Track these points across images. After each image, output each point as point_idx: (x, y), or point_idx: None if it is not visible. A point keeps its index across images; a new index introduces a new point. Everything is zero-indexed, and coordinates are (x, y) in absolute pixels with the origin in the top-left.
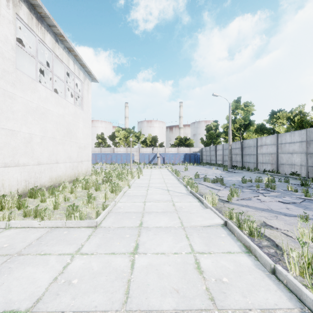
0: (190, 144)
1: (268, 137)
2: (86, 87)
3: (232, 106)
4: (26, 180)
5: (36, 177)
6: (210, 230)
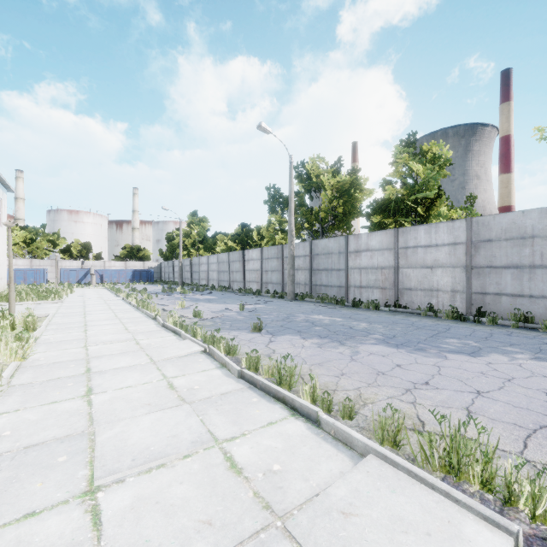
0: (145, 257)
1: (205, 257)
2: (4, 202)
3: (189, 219)
4: None
5: None
6: (115, 300)
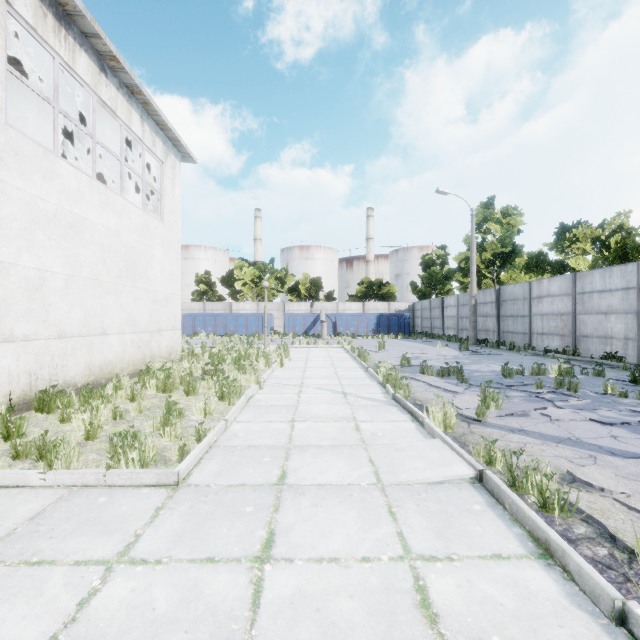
0: (388, 295)
1: (555, 280)
2: (169, 172)
3: (476, 215)
4: (31, 372)
5: (54, 365)
6: (444, 494)
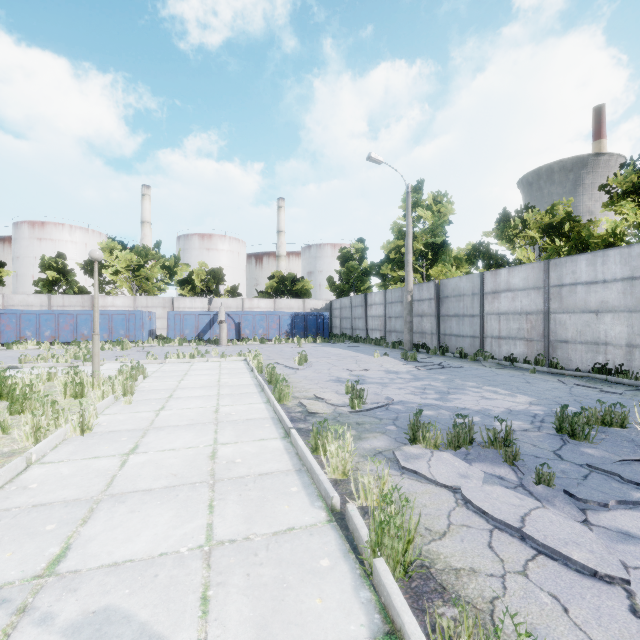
0: (303, 291)
1: (518, 270)
2: None
3: (404, 200)
4: None
5: None
6: None
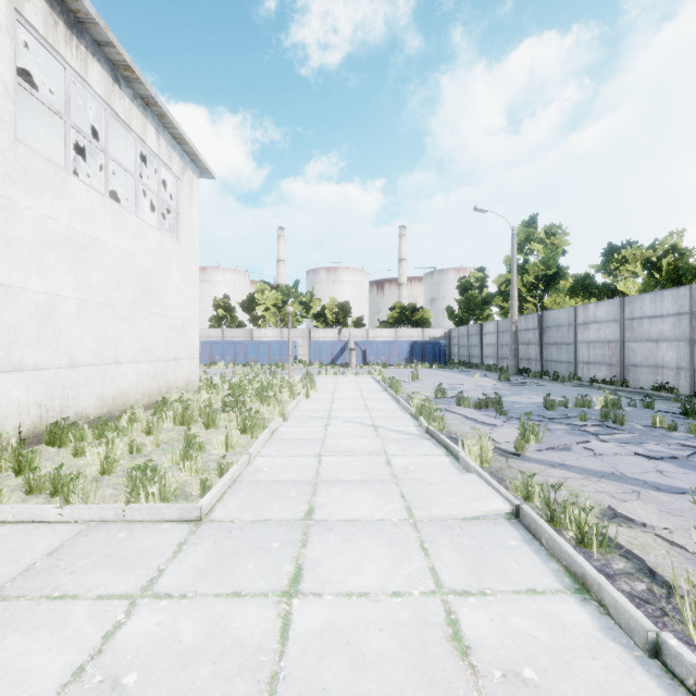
0: (422, 321)
1: (602, 305)
2: (186, 189)
3: (517, 235)
4: (41, 403)
5: (66, 396)
6: (478, 529)
